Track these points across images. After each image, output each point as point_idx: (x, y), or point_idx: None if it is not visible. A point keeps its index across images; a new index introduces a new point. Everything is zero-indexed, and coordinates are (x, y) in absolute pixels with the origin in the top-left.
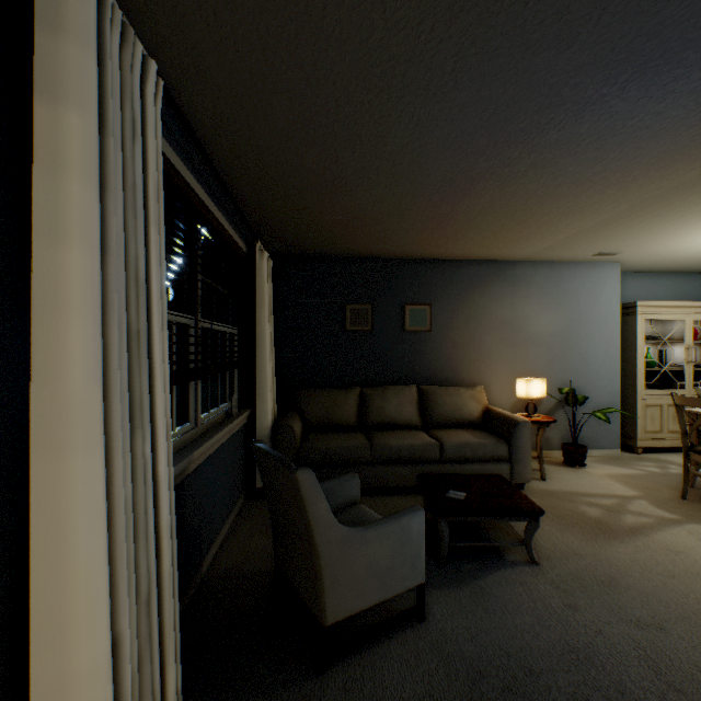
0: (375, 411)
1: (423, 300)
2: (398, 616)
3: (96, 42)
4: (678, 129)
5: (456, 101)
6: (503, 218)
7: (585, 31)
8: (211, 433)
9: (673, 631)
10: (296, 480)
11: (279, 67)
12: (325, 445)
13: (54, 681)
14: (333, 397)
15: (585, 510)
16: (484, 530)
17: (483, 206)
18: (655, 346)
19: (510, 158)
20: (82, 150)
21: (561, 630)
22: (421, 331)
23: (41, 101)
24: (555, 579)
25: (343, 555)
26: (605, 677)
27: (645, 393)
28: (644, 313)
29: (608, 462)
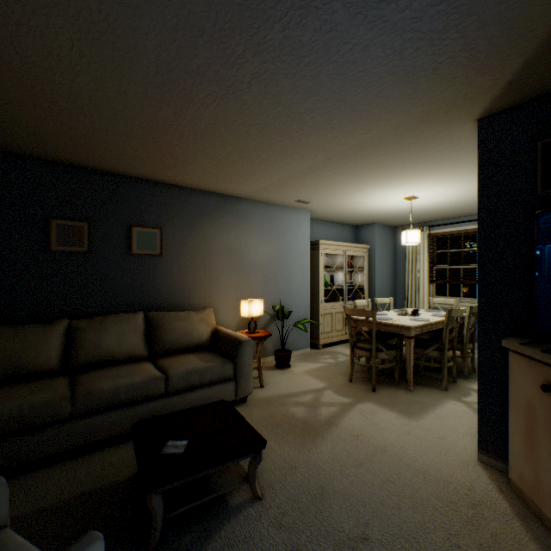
0: (88, 347)
1: (153, 223)
2: None
3: None
4: (373, 77)
5: None
6: (229, 145)
7: None
8: None
9: (374, 537)
10: None
11: None
12: None
13: None
14: (22, 335)
15: (295, 412)
16: (208, 476)
17: (209, 122)
18: (328, 272)
19: (235, 53)
20: None
21: None
22: (151, 255)
23: None
24: (278, 514)
25: None
26: None
27: (324, 306)
28: (324, 249)
29: (304, 360)
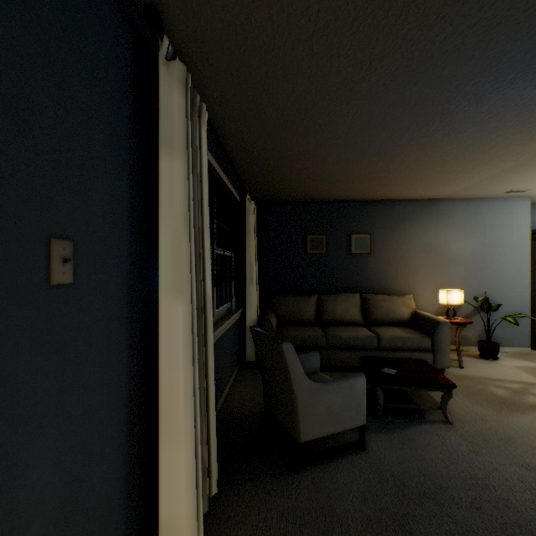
0: (328, 311)
1: (364, 231)
2: (346, 444)
3: (185, 106)
4: None
5: (387, 100)
6: (426, 170)
7: (477, 54)
8: (222, 321)
9: None
10: (281, 349)
11: (271, 93)
12: (293, 334)
13: (169, 436)
14: (298, 301)
15: (493, 391)
16: (410, 397)
17: (410, 162)
18: None
19: (429, 131)
20: (180, 165)
21: (465, 465)
22: (363, 253)
23: (162, 142)
24: (464, 434)
25: (311, 399)
26: (496, 496)
27: None
28: None
29: (518, 357)
